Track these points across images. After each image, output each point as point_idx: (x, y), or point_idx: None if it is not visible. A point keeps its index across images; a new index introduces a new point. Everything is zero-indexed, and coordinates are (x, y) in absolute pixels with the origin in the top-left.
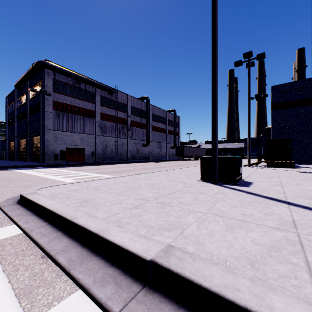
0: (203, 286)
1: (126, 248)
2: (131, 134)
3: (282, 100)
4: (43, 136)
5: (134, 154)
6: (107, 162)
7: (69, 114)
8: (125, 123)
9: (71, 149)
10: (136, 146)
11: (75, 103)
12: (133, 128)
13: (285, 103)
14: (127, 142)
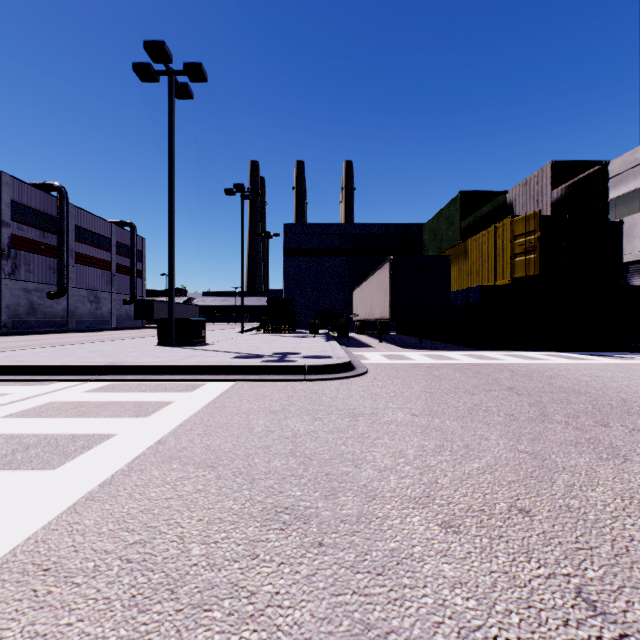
0: (129, 365)
1: (88, 365)
2: (14, 268)
3: (296, 245)
4: None
5: (23, 315)
6: None
7: None
8: None
9: None
10: (27, 295)
11: None
12: (18, 255)
13: (299, 249)
14: (2, 286)
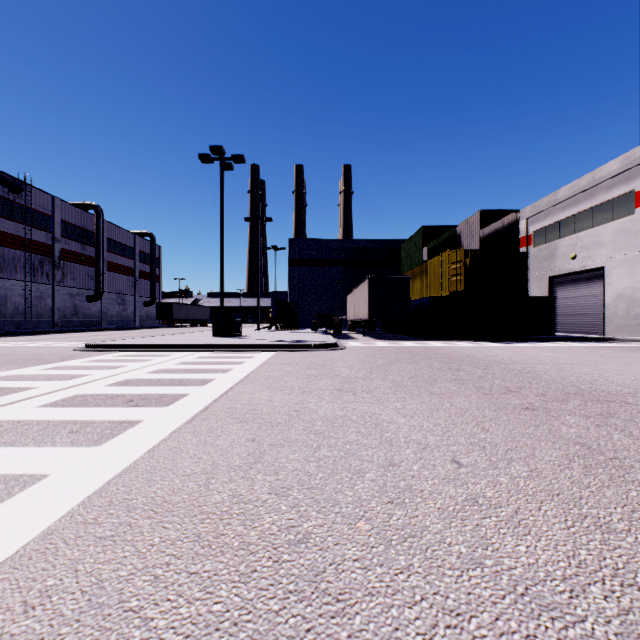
0: (219, 344)
1: (198, 344)
2: (62, 277)
3: (299, 257)
4: None
5: (69, 316)
6: (24, 331)
7: None
8: (48, 253)
9: None
10: (72, 299)
11: None
12: (66, 265)
13: (301, 260)
14: (54, 292)
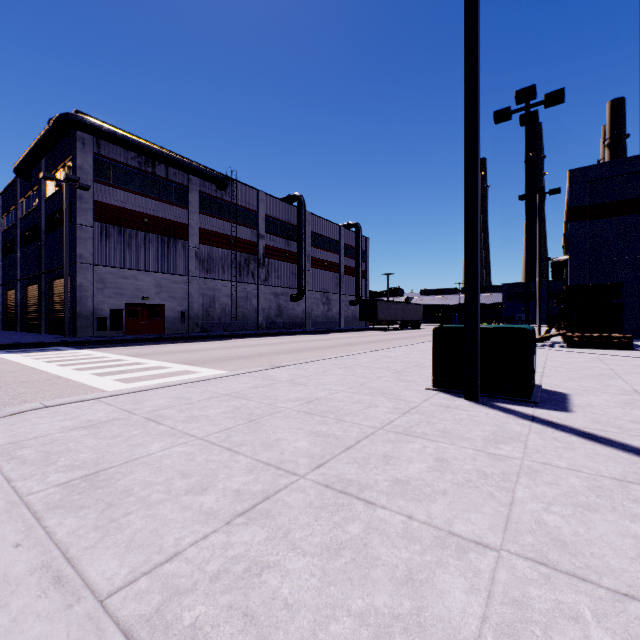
0: None
1: None
2: (267, 275)
3: (593, 200)
4: (73, 279)
5: (273, 317)
6: (214, 335)
7: (132, 230)
8: (253, 251)
9: (136, 307)
10: (276, 299)
11: (144, 207)
12: (270, 263)
13: (599, 206)
14: (258, 292)
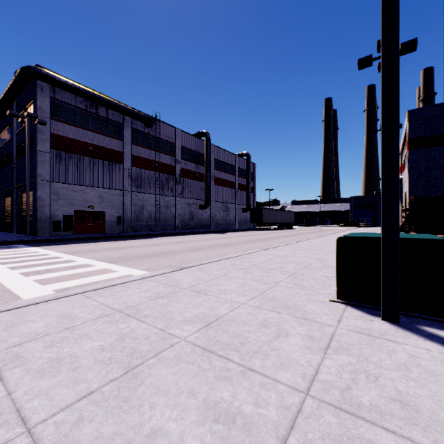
0: None
1: None
2: (182, 190)
3: (426, 133)
4: (34, 192)
5: (187, 220)
6: (142, 234)
7: (80, 156)
8: (172, 172)
9: (83, 214)
10: (189, 207)
11: (89, 139)
12: (184, 181)
13: (431, 137)
14: (176, 202)
